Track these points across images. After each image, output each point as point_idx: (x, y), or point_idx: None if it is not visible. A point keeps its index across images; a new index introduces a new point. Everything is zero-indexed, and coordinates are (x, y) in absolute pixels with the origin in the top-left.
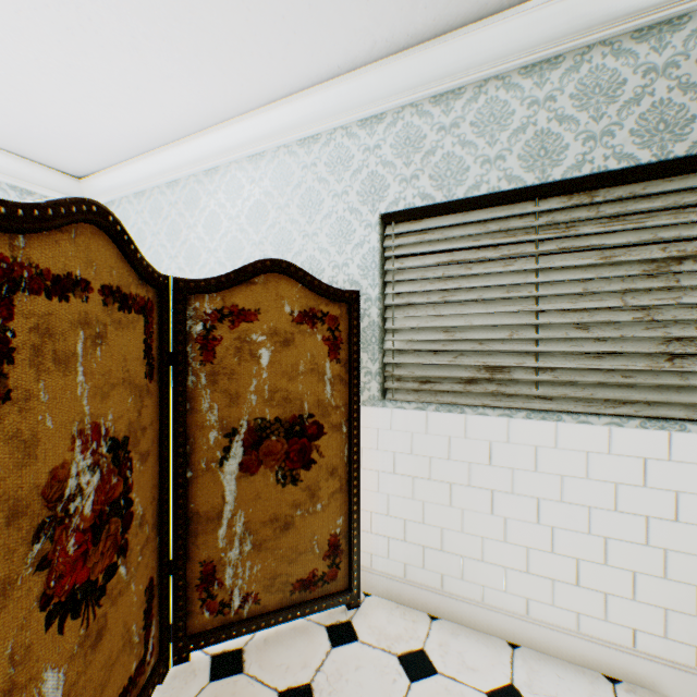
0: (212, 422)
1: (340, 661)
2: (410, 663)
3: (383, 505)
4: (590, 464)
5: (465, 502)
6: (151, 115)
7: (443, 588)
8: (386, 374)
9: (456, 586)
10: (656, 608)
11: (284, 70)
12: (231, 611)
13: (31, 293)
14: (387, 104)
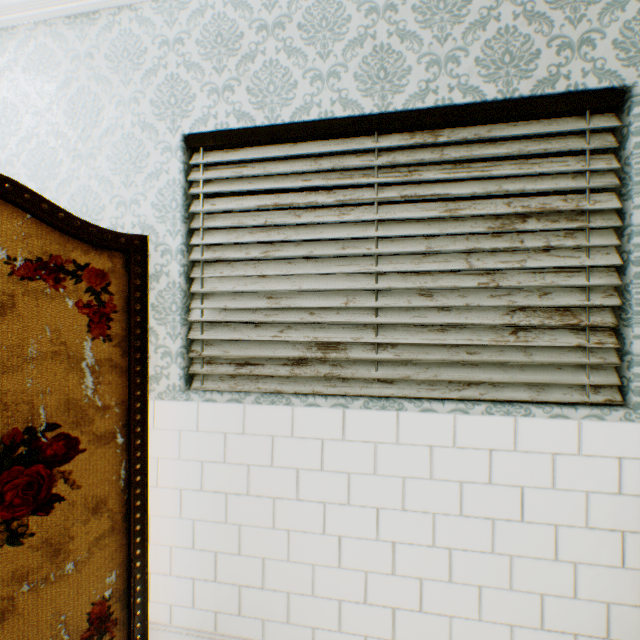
0: None
1: None
2: None
3: (188, 536)
4: (435, 461)
5: (292, 521)
6: None
7: (266, 638)
8: (192, 354)
9: (282, 633)
10: (502, 626)
11: None
12: None
13: None
14: None
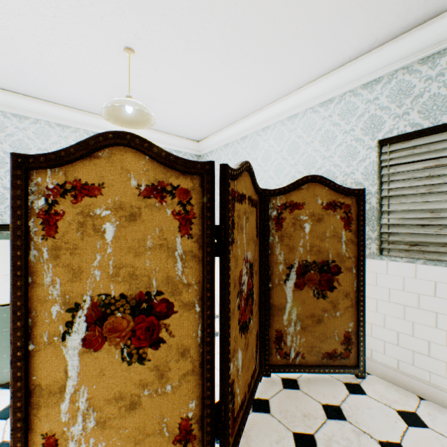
0: (280, 260)
1: (356, 401)
2: (405, 416)
3: (380, 321)
4: None
5: None
6: (238, 107)
7: (429, 381)
8: (382, 239)
9: (441, 382)
10: None
11: (314, 68)
12: (289, 358)
13: (236, 202)
14: (383, 71)
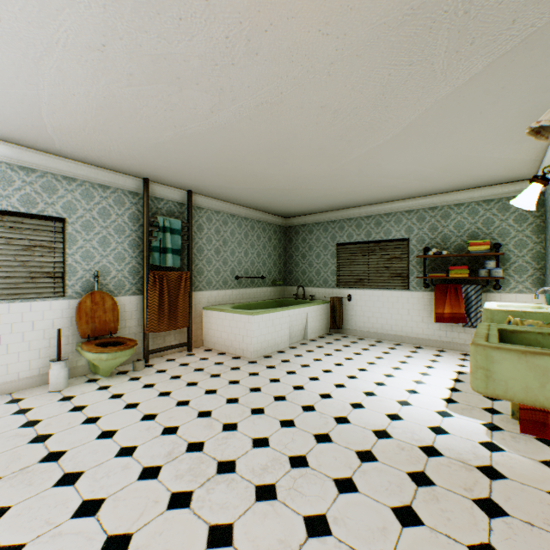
0: None
1: None
2: None
3: None
4: (3, 318)
5: None
6: None
7: None
8: None
9: None
10: (28, 361)
11: None
12: None
13: None
14: None
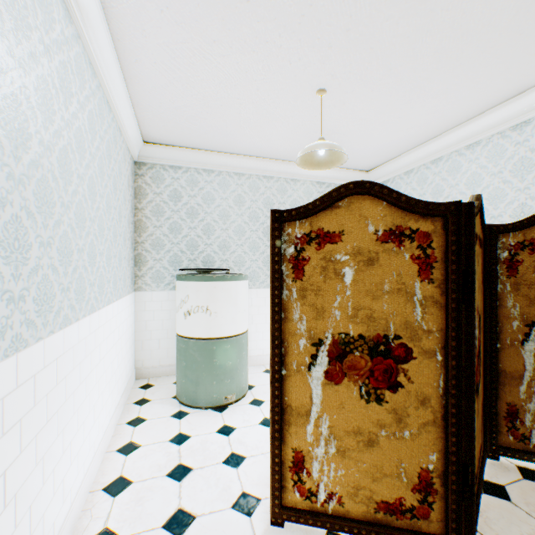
0: (514, 315)
1: None
2: None
3: None
4: None
5: None
6: (433, 124)
7: None
8: None
9: None
10: None
11: None
12: (528, 443)
13: None
14: None
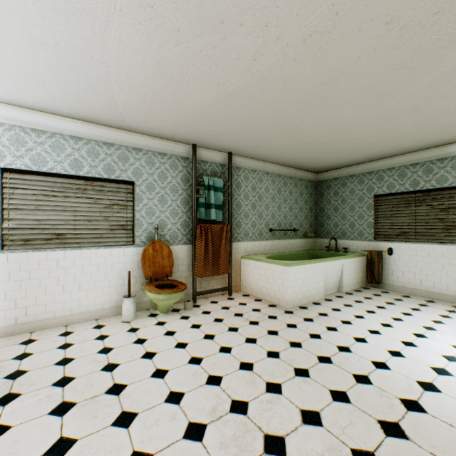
0: None
1: None
2: (26, 342)
3: (4, 297)
4: (92, 261)
5: (48, 284)
6: None
7: (38, 319)
8: (5, 238)
9: (44, 316)
10: (109, 295)
11: None
12: None
13: None
14: (7, 121)
